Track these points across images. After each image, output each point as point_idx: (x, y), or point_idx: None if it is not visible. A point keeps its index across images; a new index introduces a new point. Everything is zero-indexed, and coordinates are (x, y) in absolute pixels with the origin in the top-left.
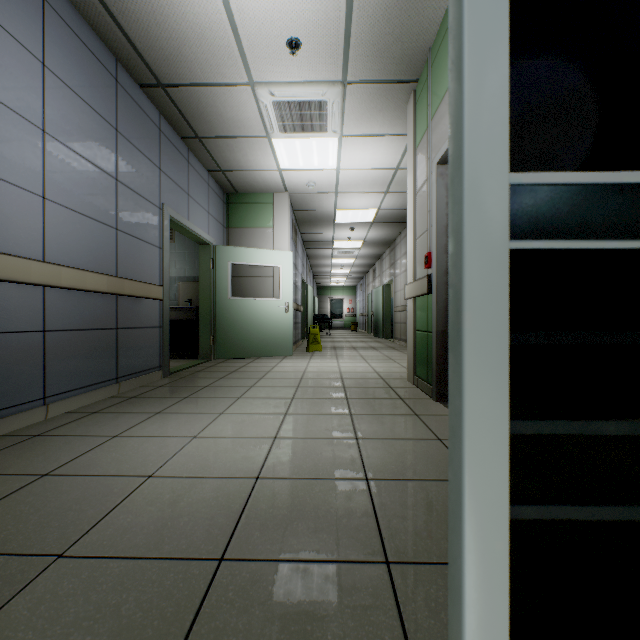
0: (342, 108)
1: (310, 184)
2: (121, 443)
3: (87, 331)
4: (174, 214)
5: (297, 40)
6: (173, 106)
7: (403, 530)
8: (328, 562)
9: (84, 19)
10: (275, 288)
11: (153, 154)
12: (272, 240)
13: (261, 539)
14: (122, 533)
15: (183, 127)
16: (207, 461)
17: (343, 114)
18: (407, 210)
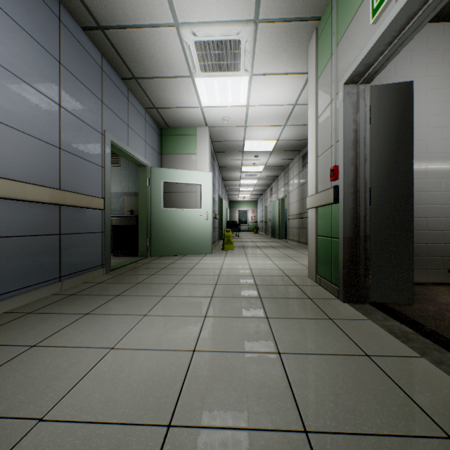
0: (253, 47)
1: (225, 119)
2: (33, 357)
3: (28, 237)
4: (115, 140)
5: None
6: (112, 48)
7: None
8: None
9: None
10: (198, 201)
11: (95, 88)
12: (195, 164)
13: None
14: None
15: (122, 68)
16: (115, 390)
17: (254, 54)
18: (309, 133)
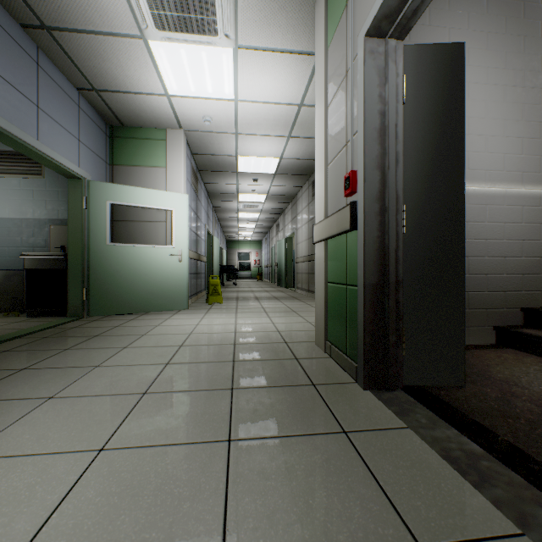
0: None
1: (206, 118)
2: None
3: None
4: (3, 123)
5: None
6: None
7: None
8: None
9: None
10: (168, 234)
11: None
12: (165, 181)
13: None
14: None
15: (16, 4)
16: None
17: (236, 8)
18: (316, 132)
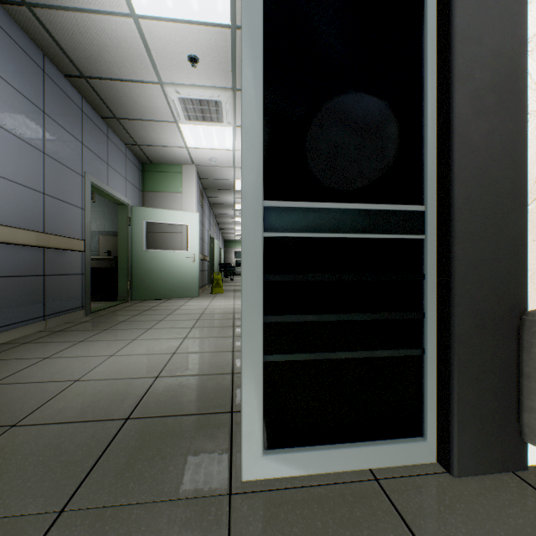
0: (234, 107)
1: (212, 160)
2: (52, 362)
3: (18, 277)
4: (95, 180)
5: (196, 57)
6: (94, 93)
7: None
8: (196, 414)
9: (15, 22)
10: (184, 242)
11: (76, 131)
12: (181, 203)
13: (155, 407)
14: (58, 411)
15: (103, 109)
16: (121, 369)
17: (235, 111)
18: None
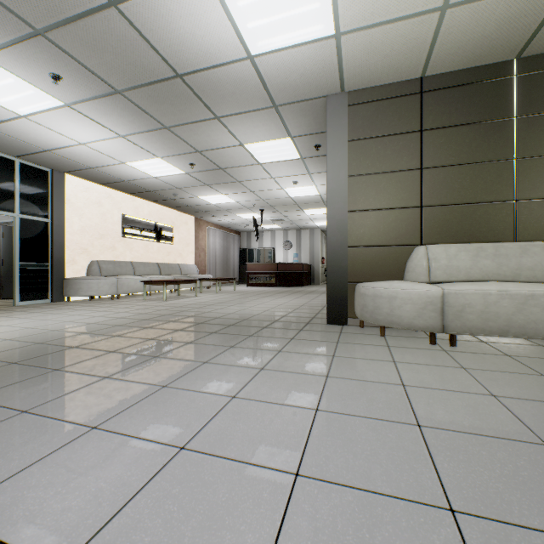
0: None
1: None
2: None
3: None
4: None
5: None
6: None
7: (1, 305)
8: None
9: None
10: None
11: None
12: None
13: None
14: None
15: None
16: None
17: None
18: None
